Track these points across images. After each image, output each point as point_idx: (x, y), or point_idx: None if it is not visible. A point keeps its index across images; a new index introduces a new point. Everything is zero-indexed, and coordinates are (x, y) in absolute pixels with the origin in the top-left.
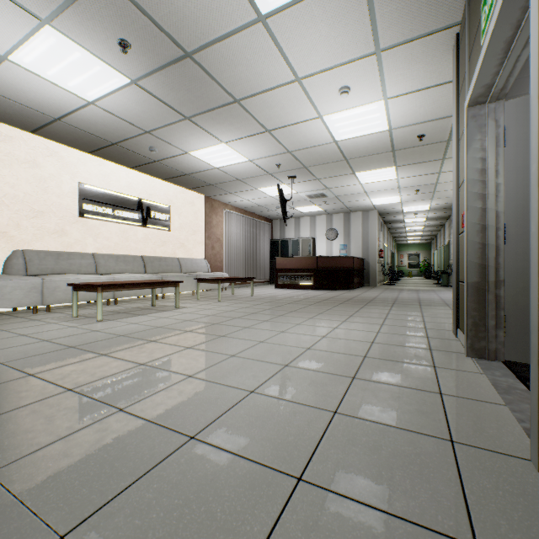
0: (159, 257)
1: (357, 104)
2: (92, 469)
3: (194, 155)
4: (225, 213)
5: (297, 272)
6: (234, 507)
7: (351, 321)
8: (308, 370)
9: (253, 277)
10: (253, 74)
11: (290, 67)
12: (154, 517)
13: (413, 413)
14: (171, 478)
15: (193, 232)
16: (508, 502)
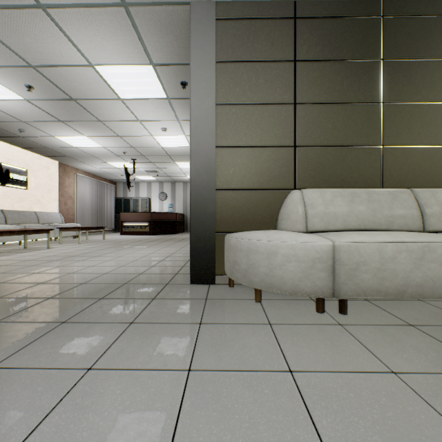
0: (18, 211)
1: (172, 135)
2: (78, 279)
3: (59, 138)
4: (77, 176)
5: (138, 223)
6: (125, 277)
7: (168, 247)
8: (144, 261)
9: (105, 226)
10: (113, 114)
11: (135, 116)
12: (105, 280)
13: (177, 264)
14: (105, 277)
15: (48, 191)
16: (188, 270)
